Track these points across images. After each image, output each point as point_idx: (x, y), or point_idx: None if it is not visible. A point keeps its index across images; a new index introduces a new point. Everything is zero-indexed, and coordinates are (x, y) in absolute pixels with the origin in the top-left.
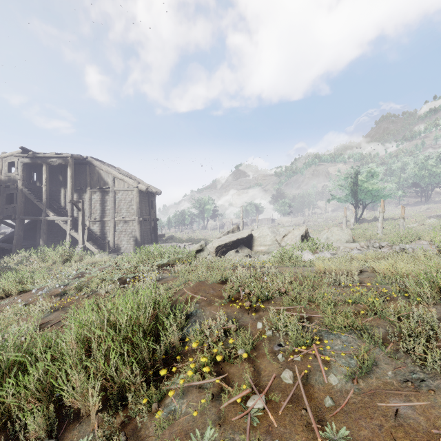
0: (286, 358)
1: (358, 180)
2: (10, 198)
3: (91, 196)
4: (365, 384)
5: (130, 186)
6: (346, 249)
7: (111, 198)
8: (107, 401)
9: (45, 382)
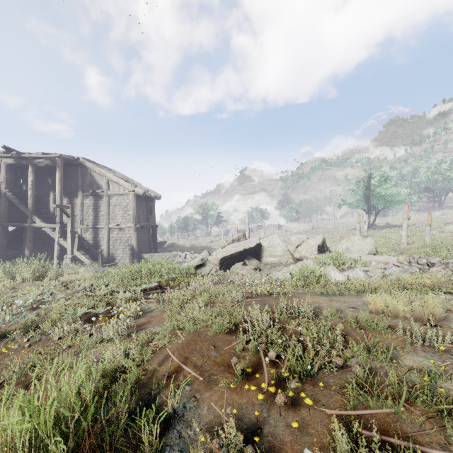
0: None
1: (371, 185)
2: None
3: (83, 201)
4: None
5: (126, 190)
6: (380, 265)
7: (105, 203)
8: None
9: None
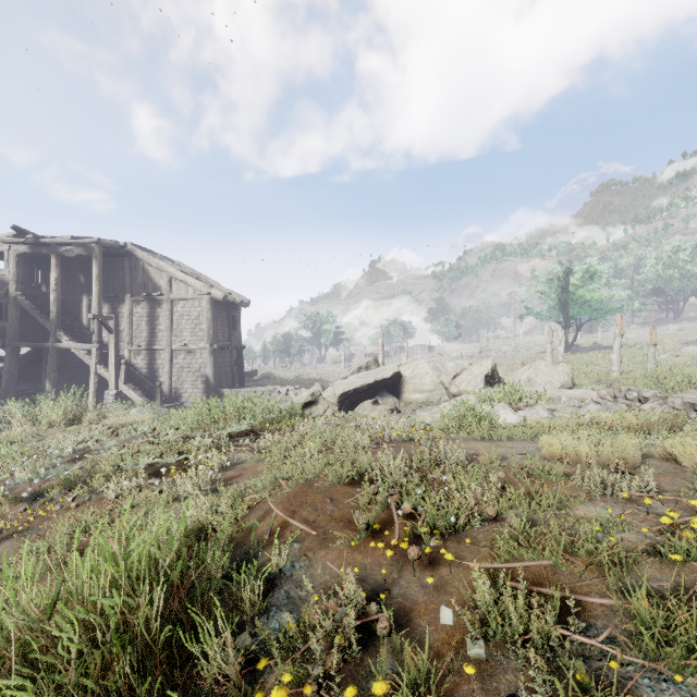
0: None
1: (570, 284)
2: None
3: (132, 309)
4: None
5: (197, 292)
6: (573, 402)
7: (165, 312)
8: None
9: None
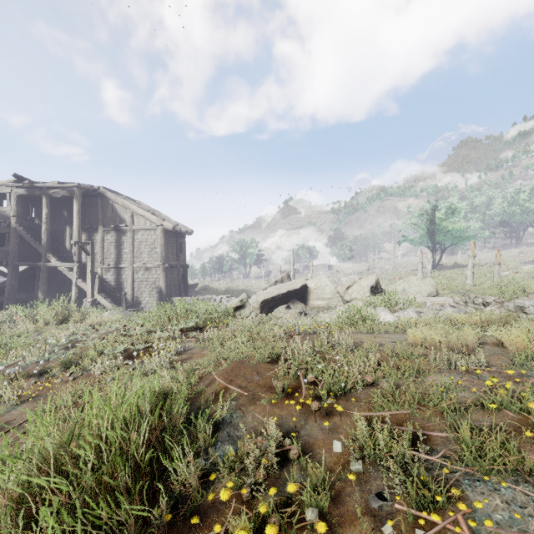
0: (399, 533)
1: (436, 218)
2: (2, 239)
3: (103, 237)
4: None
5: (153, 224)
6: (435, 306)
7: (129, 239)
8: None
9: None
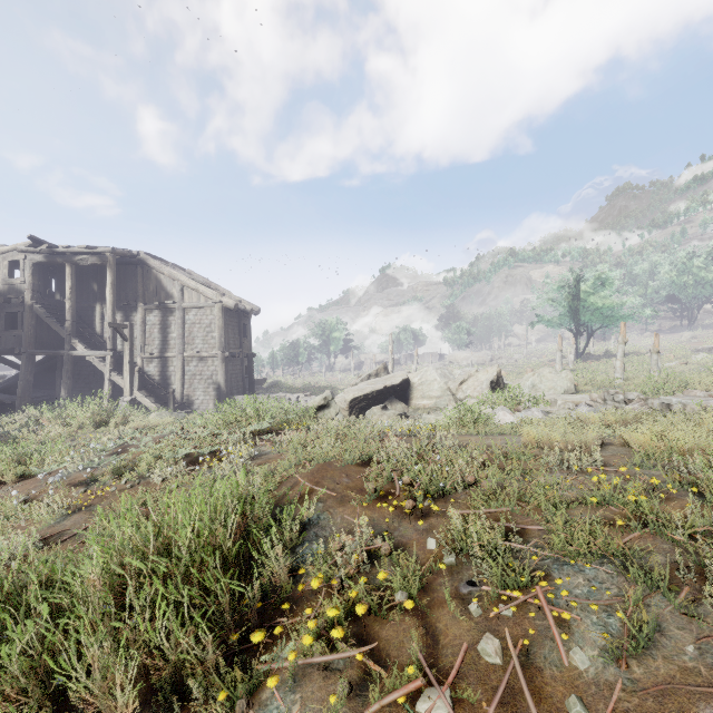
0: (484, 610)
1: (581, 292)
2: (12, 320)
3: (145, 317)
4: (644, 670)
5: (209, 300)
6: (568, 405)
7: (177, 320)
8: (154, 691)
9: (37, 658)
